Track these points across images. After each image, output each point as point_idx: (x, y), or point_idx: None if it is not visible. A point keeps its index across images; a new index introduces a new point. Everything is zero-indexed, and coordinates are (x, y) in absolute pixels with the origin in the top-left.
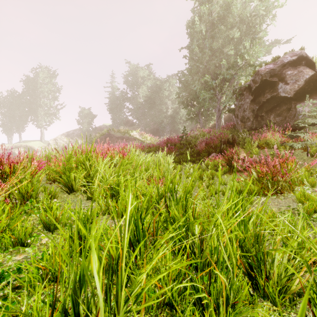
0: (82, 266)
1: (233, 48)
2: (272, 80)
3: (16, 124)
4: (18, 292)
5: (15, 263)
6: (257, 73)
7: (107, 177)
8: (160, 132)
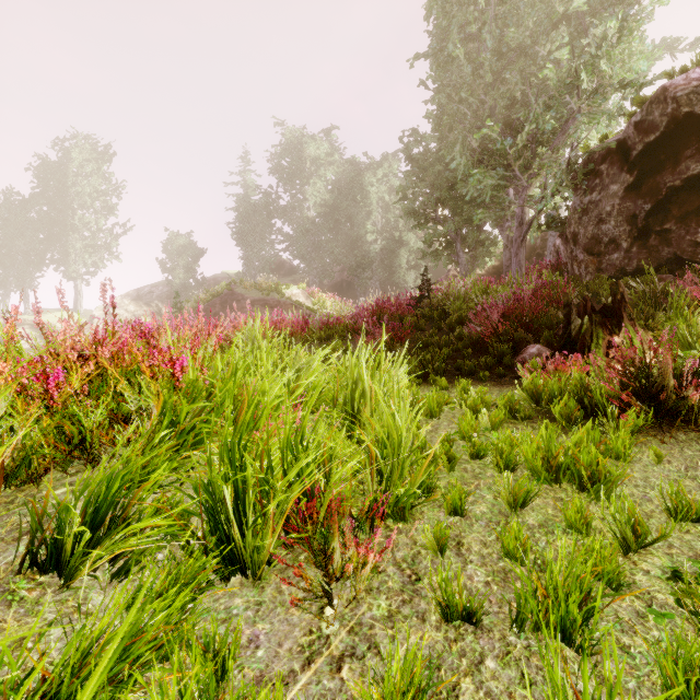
0: None
1: (567, 40)
2: None
3: (17, 271)
4: None
5: None
6: (658, 95)
7: None
8: (357, 288)
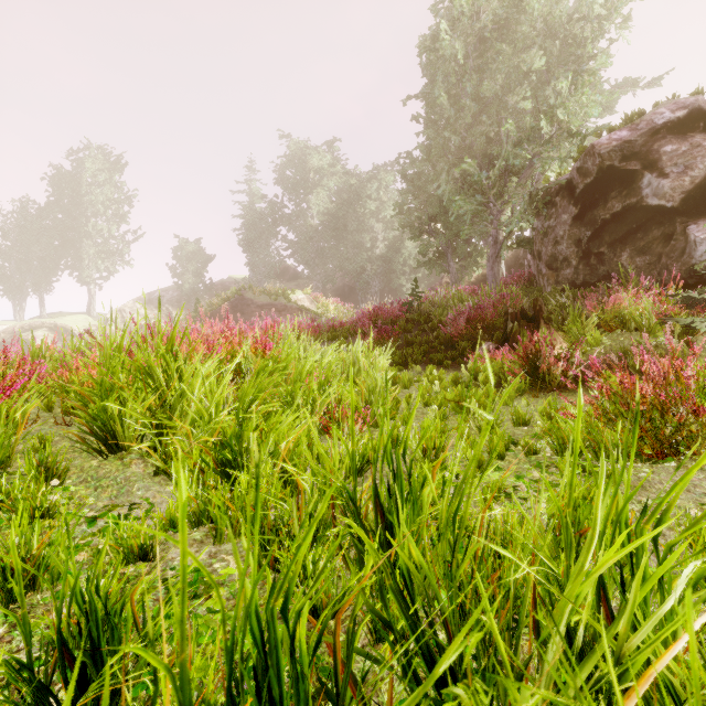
0: None
1: (529, 94)
2: (627, 169)
3: (33, 276)
4: None
5: None
6: (590, 150)
7: (211, 412)
8: (359, 293)
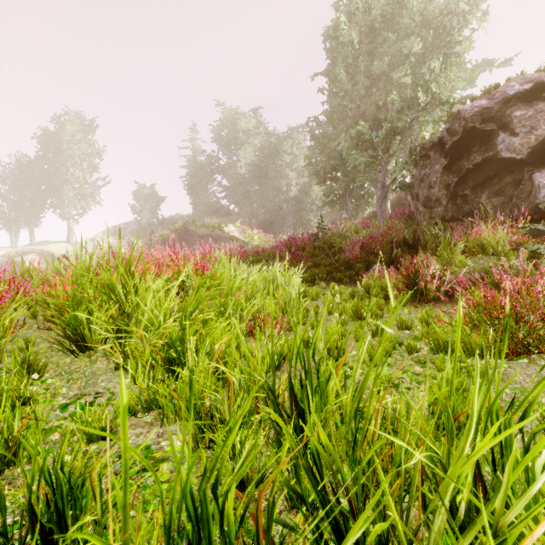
0: None
1: (409, 72)
2: (486, 129)
3: (25, 213)
4: None
5: None
6: (456, 115)
7: (160, 320)
8: (277, 226)
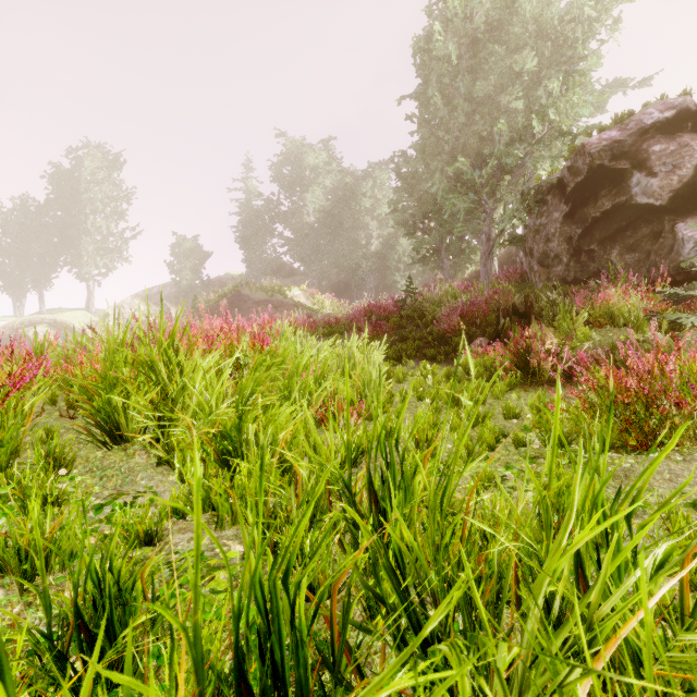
0: None
1: (521, 95)
2: (617, 168)
3: (33, 273)
4: None
5: None
6: (580, 150)
7: (211, 405)
8: (354, 289)
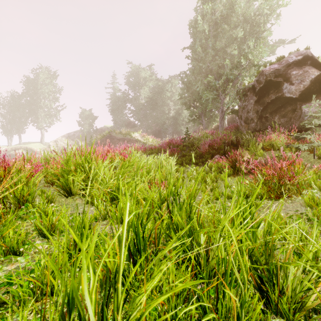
0: (71, 287)
1: (236, 48)
2: (277, 81)
3: (16, 126)
4: (7, 307)
5: (5, 274)
6: (261, 73)
7: (107, 180)
8: (162, 133)
